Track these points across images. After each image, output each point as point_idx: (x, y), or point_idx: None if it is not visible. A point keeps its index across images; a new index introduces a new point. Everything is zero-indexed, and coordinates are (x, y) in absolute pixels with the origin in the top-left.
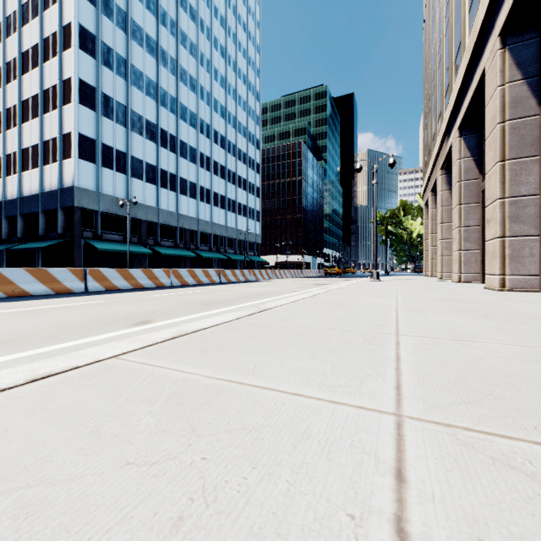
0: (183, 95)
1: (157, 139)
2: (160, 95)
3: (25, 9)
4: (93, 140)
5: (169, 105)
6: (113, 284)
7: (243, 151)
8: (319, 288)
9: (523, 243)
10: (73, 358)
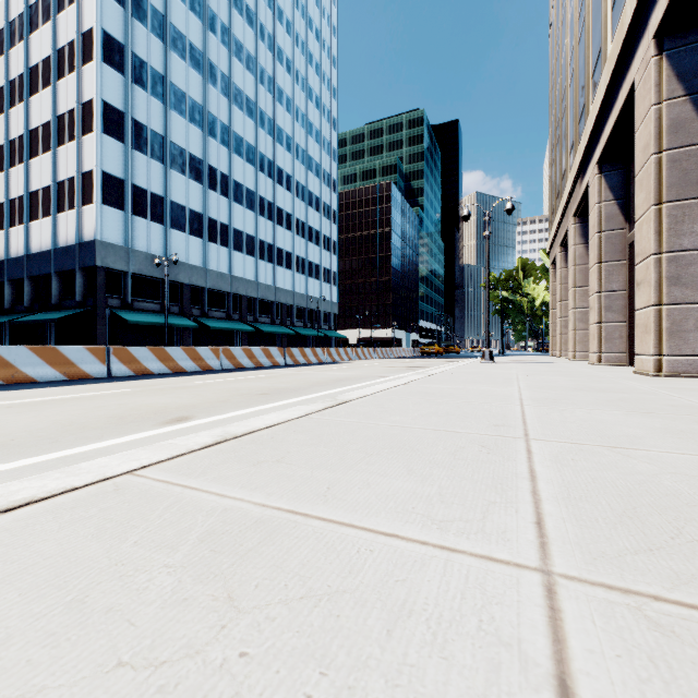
0: (238, 122)
1: (204, 178)
2: (207, 122)
3: (34, 12)
4: (121, 181)
5: (220, 135)
6: (145, 367)
7: (316, 195)
8: (415, 372)
9: (686, 312)
10: (69, 475)
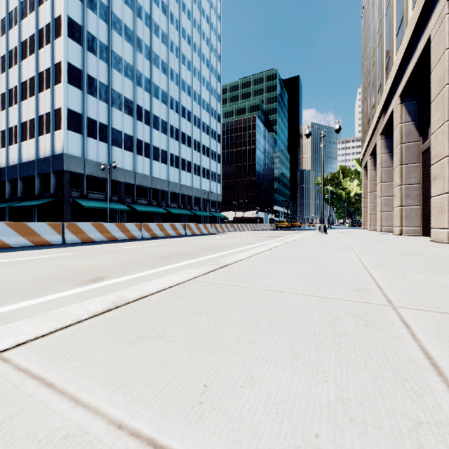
0: (156, 76)
1: (134, 113)
2: (136, 76)
3: (24, 5)
4: (80, 114)
5: (144, 85)
6: (89, 236)
7: (207, 124)
8: (274, 240)
9: None
10: None
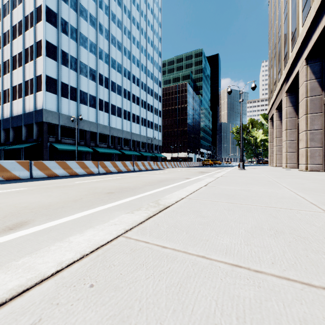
0: (113, 52)
1: (96, 79)
2: (98, 52)
3: None
4: (55, 80)
5: (104, 58)
6: (53, 172)
7: (151, 88)
8: (205, 175)
9: None
10: None
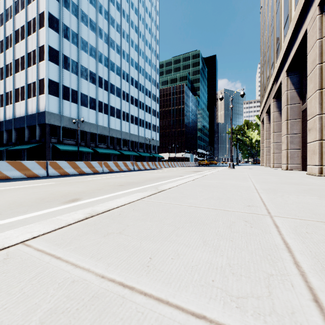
0: (112, 55)
1: (96, 82)
2: (98, 55)
3: (17, 4)
4: (57, 83)
5: (104, 62)
6: (65, 171)
7: (149, 90)
8: (197, 174)
9: None
10: None
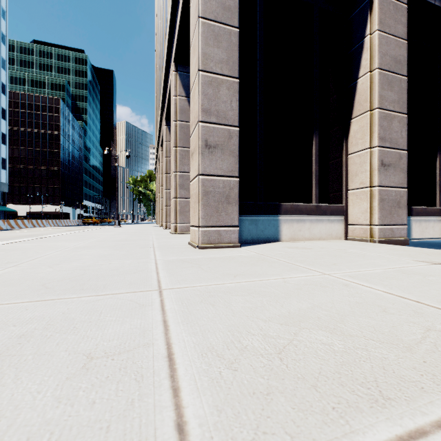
0: None
1: None
2: None
3: None
4: None
5: None
6: None
7: None
8: None
9: None
10: None
